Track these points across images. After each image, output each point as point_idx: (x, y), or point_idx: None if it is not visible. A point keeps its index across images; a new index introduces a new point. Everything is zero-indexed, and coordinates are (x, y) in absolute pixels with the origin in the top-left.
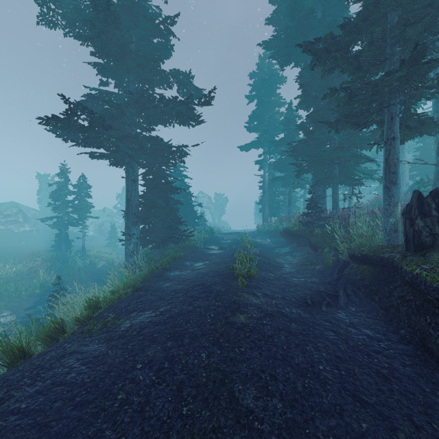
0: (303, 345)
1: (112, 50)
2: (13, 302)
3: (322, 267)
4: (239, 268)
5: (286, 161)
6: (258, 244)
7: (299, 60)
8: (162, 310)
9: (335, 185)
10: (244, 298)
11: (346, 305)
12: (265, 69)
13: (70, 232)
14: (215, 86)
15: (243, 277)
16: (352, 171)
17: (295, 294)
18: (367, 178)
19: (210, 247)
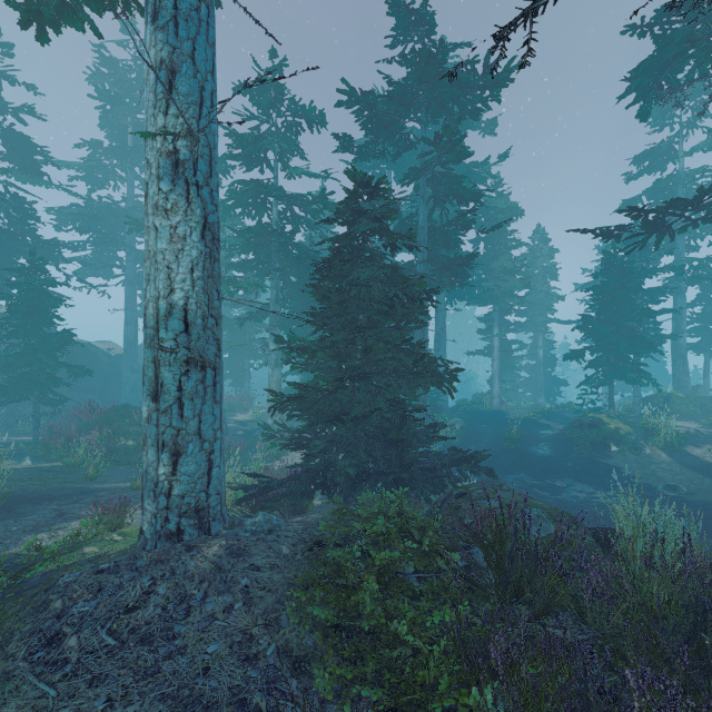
0: None
1: None
2: None
3: None
4: None
5: None
6: None
7: None
8: None
9: None
10: None
11: None
12: None
13: None
14: None
15: None
16: None
17: None
18: None
19: None
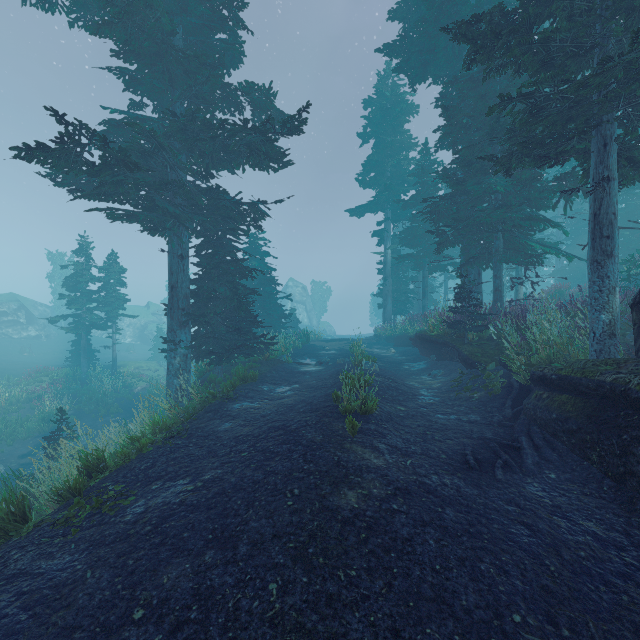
0: (473, 559)
1: (144, 45)
2: (1, 446)
3: (483, 395)
4: (346, 399)
5: (419, 230)
6: (377, 357)
7: (440, 72)
8: (207, 478)
9: (498, 264)
10: (356, 454)
11: (537, 467)
12: (386, 93)
13: (98, 339)
14: (308, 101)
15: (353, 414)
16: (526, 241)
17: (446, 446)
18: (548, 253)
19: (304, 362)
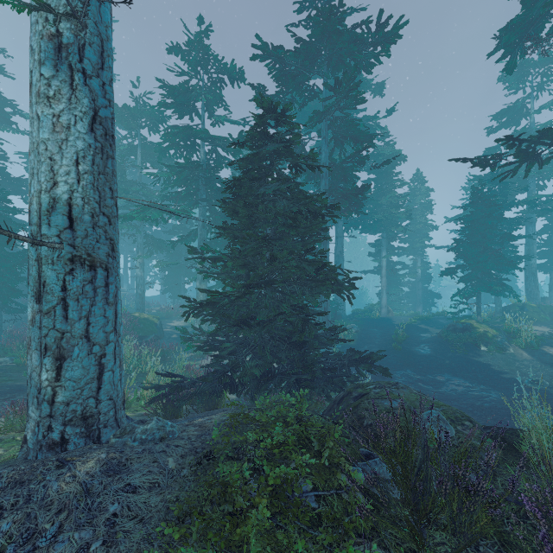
0: None
1: None
2: None
3: None
4: None
5: None
6: None
7: None
8: None
9: None
10: None
11: None
12: None
13: None
14: None
15: None
16: None
17: None
18: None
19: None
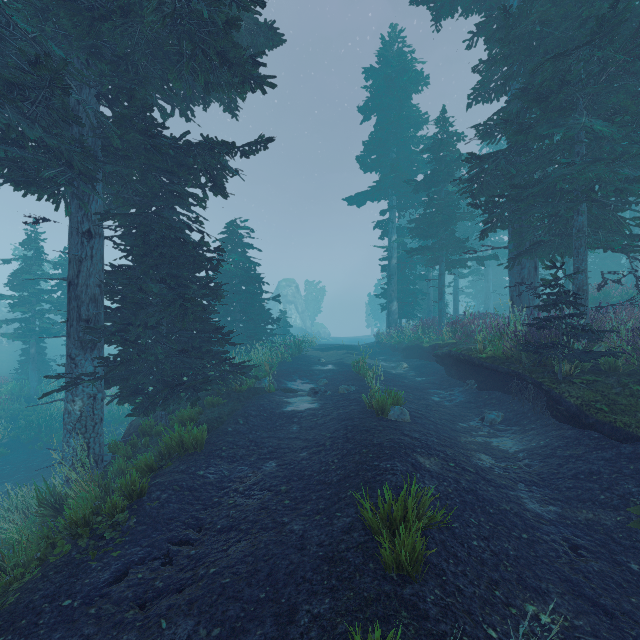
0: None
1: None
2: None
3: None
4: None
5: (437, 216)
6: (389, 377)
7: None
8: None
9: (582, 252)
10: None
11: None
12: (391, 61)
13: None
14: None
15: None
16: None
17: None
18: None
19: (293, 386)
